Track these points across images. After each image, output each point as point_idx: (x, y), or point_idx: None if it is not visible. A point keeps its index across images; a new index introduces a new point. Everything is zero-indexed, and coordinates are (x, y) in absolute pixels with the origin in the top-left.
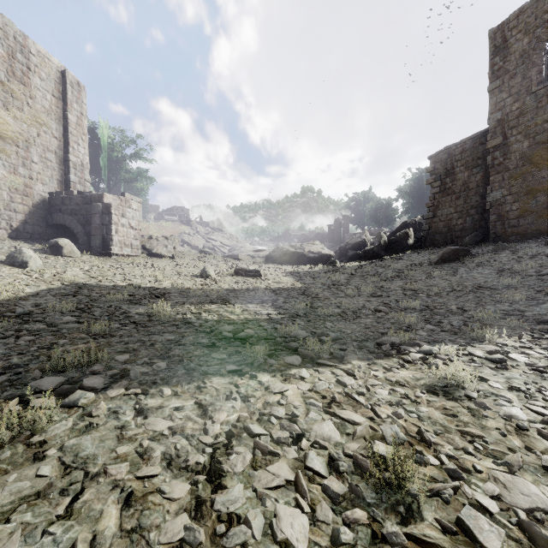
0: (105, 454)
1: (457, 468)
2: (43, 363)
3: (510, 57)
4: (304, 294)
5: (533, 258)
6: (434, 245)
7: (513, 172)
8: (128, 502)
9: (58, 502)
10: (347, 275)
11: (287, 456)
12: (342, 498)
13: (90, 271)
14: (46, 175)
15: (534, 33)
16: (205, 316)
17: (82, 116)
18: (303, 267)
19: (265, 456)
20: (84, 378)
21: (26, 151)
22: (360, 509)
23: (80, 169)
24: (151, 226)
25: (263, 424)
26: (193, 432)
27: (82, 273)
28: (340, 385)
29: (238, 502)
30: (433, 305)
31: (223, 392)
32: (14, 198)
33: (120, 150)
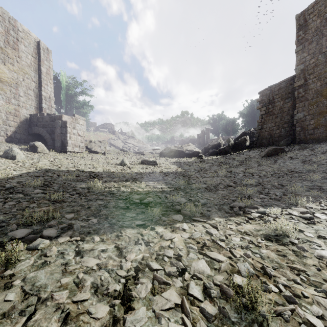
0: (53, 283)
1: (292, 295)
2: (19, 219)
3: (309, 31)
4: (183, 175)
5: (324, 153)
6: (262, 146)
7: (310, 101)
8: (66, 320)
9: (17, 320)
10: (209, 164)
11: (175, 285)
12: (214, 318)
13: (53, 161)
14: (28, 103)
15: (324, 16)
16: (122, 189)
17: (50, 68)
18: (182, 159)
19: (161, 285)
20: (44, 230)
21: (16, 90)
22: (227, 326)
23: (48, 100)
24: (91, 135)
25: (159, 261)
26: (112, 267)
27: (49, 163)
28: (208, 234)
29: (142, 321)
30: (263, 182)
31: (133, 239)
32: (9, 117)
33: (73, 89)
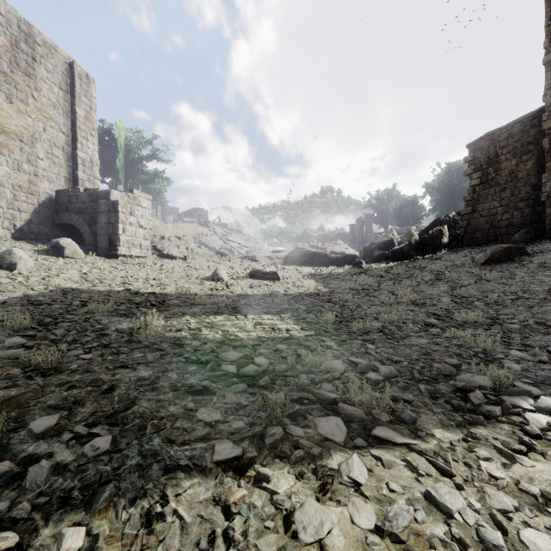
0: None
1: None
2: None
3: None
4: (330, 301)
5: None
6: (474, 243)
7: None
8: None
9: None
10: (376, 277)
11: None
12: None
13: (88, 273)
14: (53, 172)
15: None
16: (205, 333)
17: (91, 110)
18: (325, 269)
19: None
20: None
21: (31, 147)
22: None
23: (89, 166)
24: (168, 227)
25: None
26: None
27: (78, 276)
28: (436, 510)
29: None
30: (499, 317)
31: (194, 537)
32: (18, 196)
33: (137, 150)
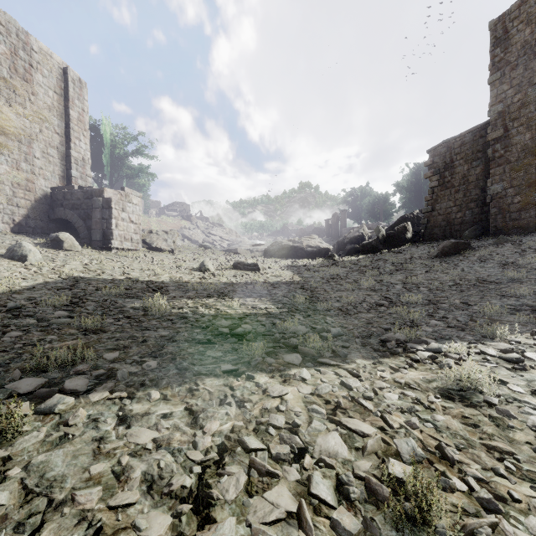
0: (77, 474)
1: (492, 498)
2: (25, 362)
3: (512, 48)
4: (303, 287)
5: None
6: (433, 239)
7: (514, 165)
8: None
9: None
10: (345, 269)
11: (287, 478)
12: None
13: (89, 264)
14: (48, 170)
15: None
16: (201, 310)
17: (84, 112)
18: (301, 261)
19: (262, 478)
20: (66, 380)
21: (28, 147)
22: None
23: (81, 165)
24: (152, 221)
25: (260, 435)
26: (180, 446)
27: (81, 267)
28: (344, 388)
29: None
30: (436, 299)
31: (216, 396)
32: (17, 193)
33: (122, 147)
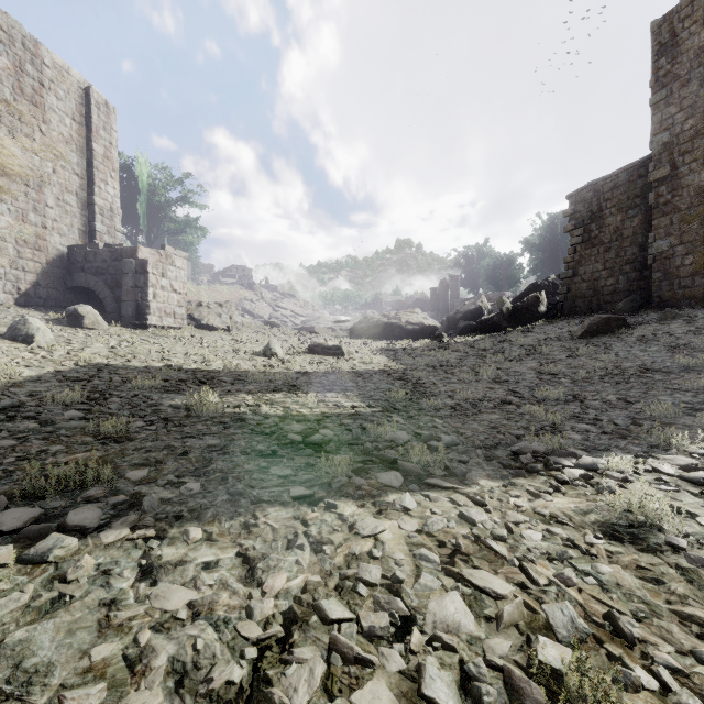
0: (71, 661)
1: None
2: (16, 483)
3: (682, 58)
4: (402, 378)
5: None
6: (575, 313)
7: (685, 213)
8: None
9: None
10: (458, 353)
11: (387, 667)
12: None
13: (117, 347)
14: (65, 223)
15: None
16: (265, 410)
17: (111, 146)
18: (399, 343)
19: (349, 667)
20: (70, 511)
21: (38, 192)
22: None
23: (108, 216)
24: (202, 290)
25: (345, 596)
26: (228, 614)
27: (106, 350)
28: (465, 522)
29: None
30: (582, 394)
31: (283, 534)
32: (23, 252)
33: (163, 193)
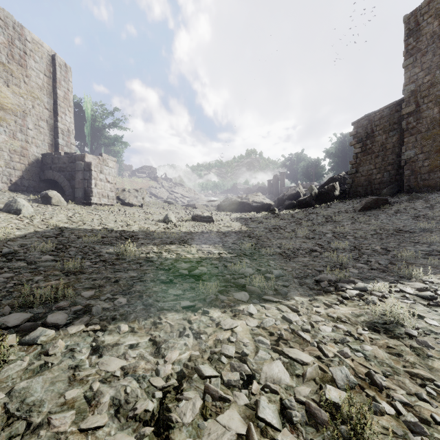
0: (53, 399)
1: (418, 422)
2: (15, 299)
3: (422, 38)
4: (249, 236)
5: None
6: (357, 196)
7: (424, 134)
8: None
9: None
10: (284, 220)
11: (237, 402)
12: None
13: (72, 217)
14: (39, 139)
15: None
16: (165, 255)
17: (69, 91)
18: (248, 214)
19: (216, 402)
20: (49, 314)
21: (23, 120)
22: None
23: (66, 135)
24: (125, 181)
25: (214, 363)
26: (144, 373)
27: (66, 219)
28: (286, 321)
29: None
30: (360, 246)
31: (176, 328)
32: (13, 158)
33: (100, 120)
